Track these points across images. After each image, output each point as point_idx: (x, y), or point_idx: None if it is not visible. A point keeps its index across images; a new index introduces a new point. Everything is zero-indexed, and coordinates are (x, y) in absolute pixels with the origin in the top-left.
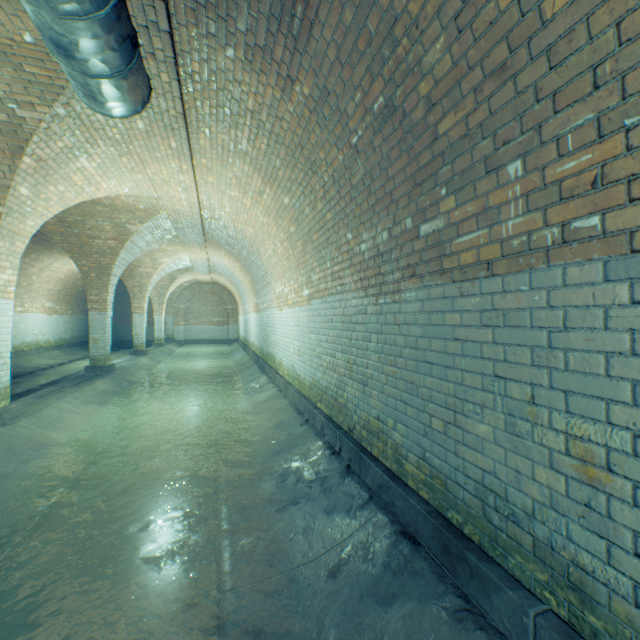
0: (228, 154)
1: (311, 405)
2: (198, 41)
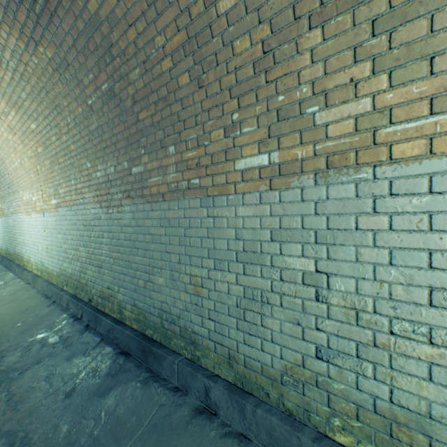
0: None
1: (59, 289)
2: None
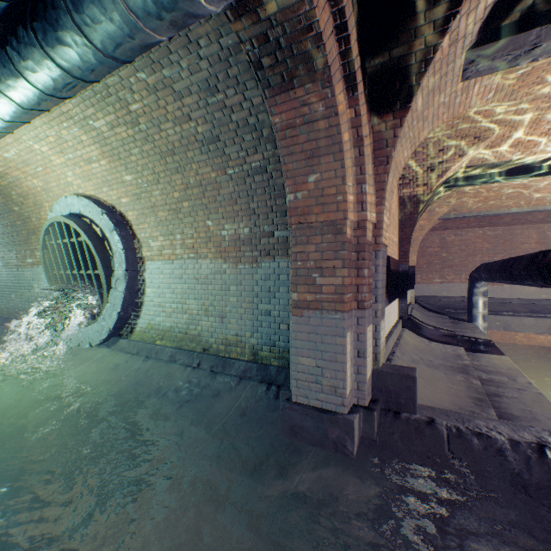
0: None
1: None
2: None
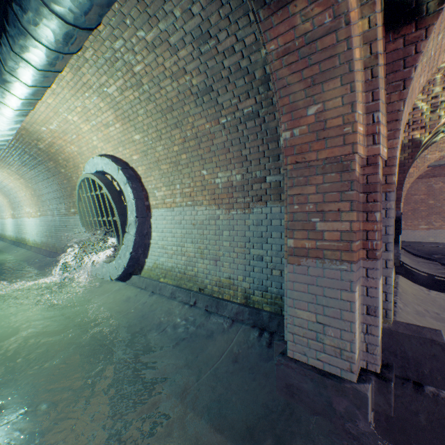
0: (6, 168)
1: (41, 248)
2: (2, 156)
